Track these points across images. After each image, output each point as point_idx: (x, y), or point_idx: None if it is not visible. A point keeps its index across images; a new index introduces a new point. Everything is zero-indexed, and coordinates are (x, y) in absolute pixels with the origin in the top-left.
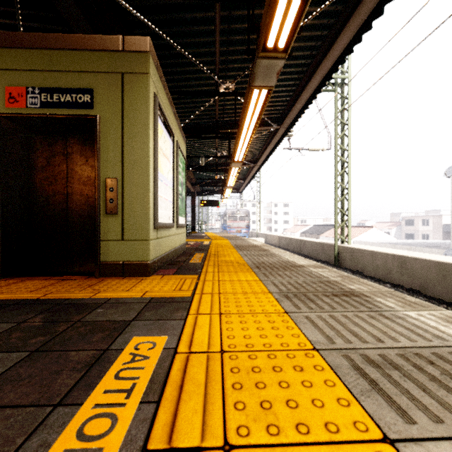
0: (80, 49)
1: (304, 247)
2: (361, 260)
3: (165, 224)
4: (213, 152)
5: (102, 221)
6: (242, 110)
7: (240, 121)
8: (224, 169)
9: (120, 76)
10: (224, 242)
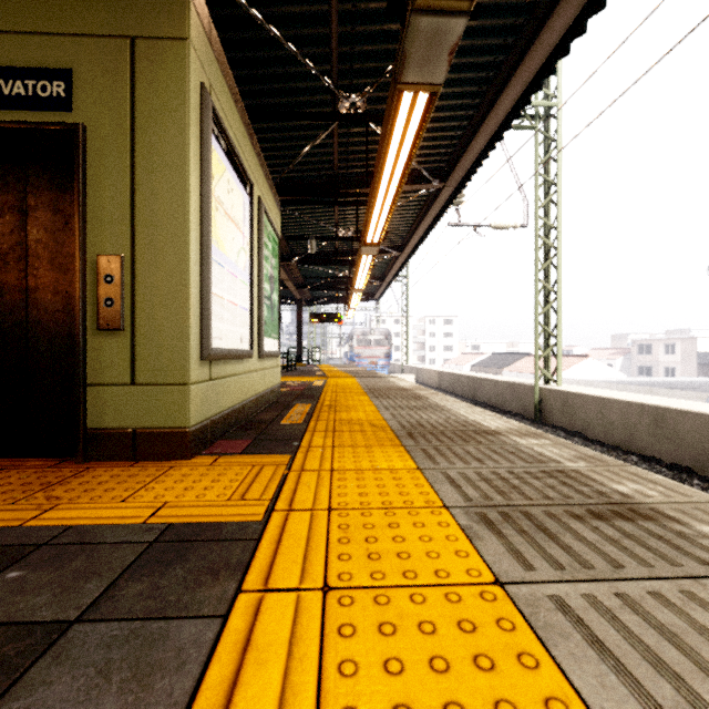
0: None
1: (480, 389)
2: (581, 413)
3: (230, 351)
4: (331, 232)
5: (89, 344)
6: (380, 141)
7: (376, 164)
8: (350, 260)
9: (128, 44)
10: (348, 382)
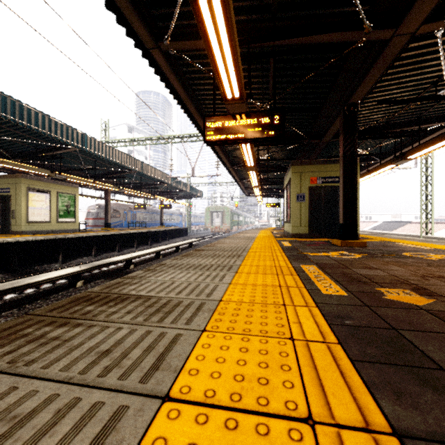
0: (334, 163)
1: None
2: None
3: None
4: None
5: None
6: (378, 168)
7: (374, 171)
8: None
9: None
10: None
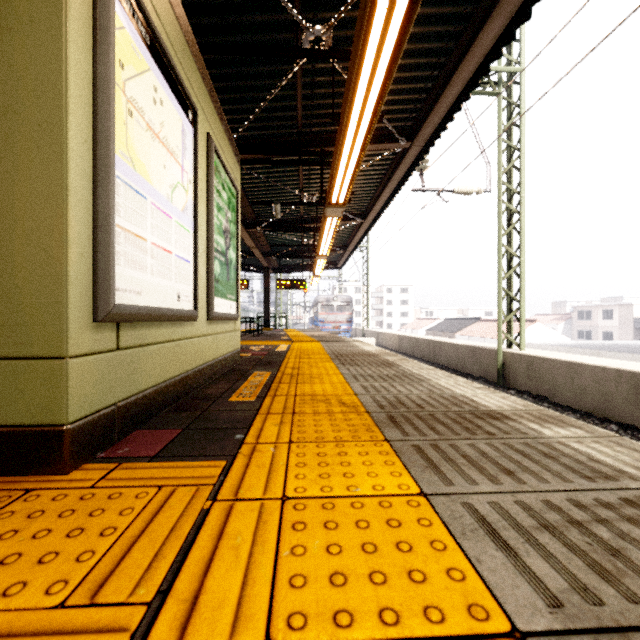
0: None
1: (440, 353)
2: (548, 378)
3: (157, 309)
4: (296, 198)
5: None
6: (349, 66)
7: (344, 100)
8: (314, 227)
9: None
10: (313, 347)
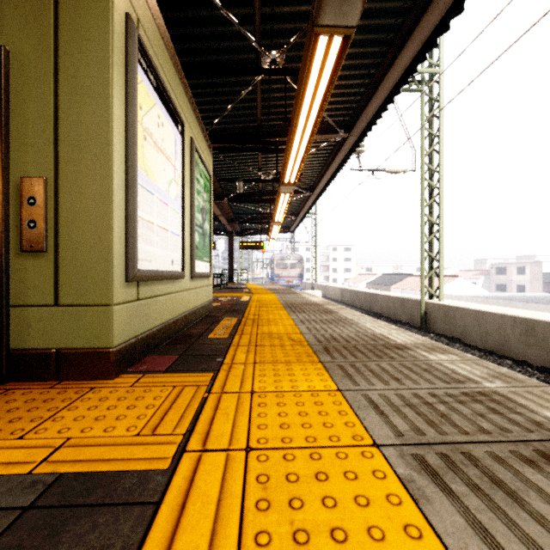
0: None
1: (375, 303)
2: (461, 323)
3: (160, 272)
4: (255, 176)
5: (13, 266)
6: (297, 87)
7: (293, 110)
8: (271, 199)
9: None
10: (269, 298)
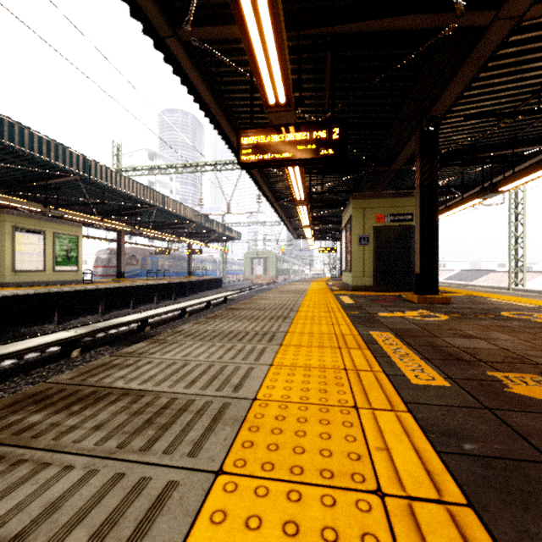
0: (407, 197)
1: None
2: None
3: None
4: None
5: None
6: (460, 203)
7: (454, 207)
8: None
9: None
10: None
